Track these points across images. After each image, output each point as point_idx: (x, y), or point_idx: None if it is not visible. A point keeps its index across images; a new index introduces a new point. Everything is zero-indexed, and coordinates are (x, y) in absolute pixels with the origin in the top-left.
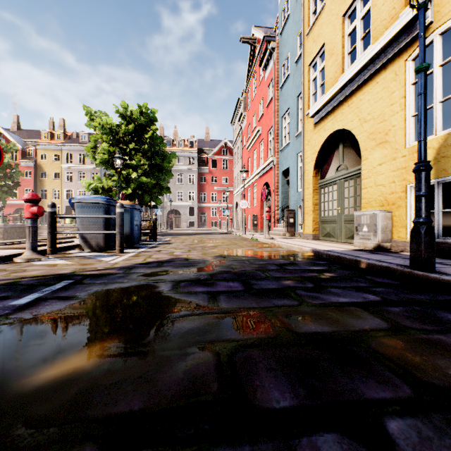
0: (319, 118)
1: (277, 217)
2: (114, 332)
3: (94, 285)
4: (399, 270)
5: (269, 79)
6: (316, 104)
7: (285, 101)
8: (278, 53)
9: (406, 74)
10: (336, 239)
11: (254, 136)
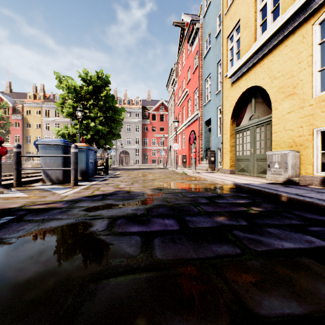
0: (235, 78)
1: (201, 156)
2: (2, 316)
3: (31, 223)
4: (324, 206)
5: (195, 52)
6: (233, 67)
7: (207, 68)
8: (202, 32)
9: (313, 36)
10: (249, 174)
11: (183, 95)
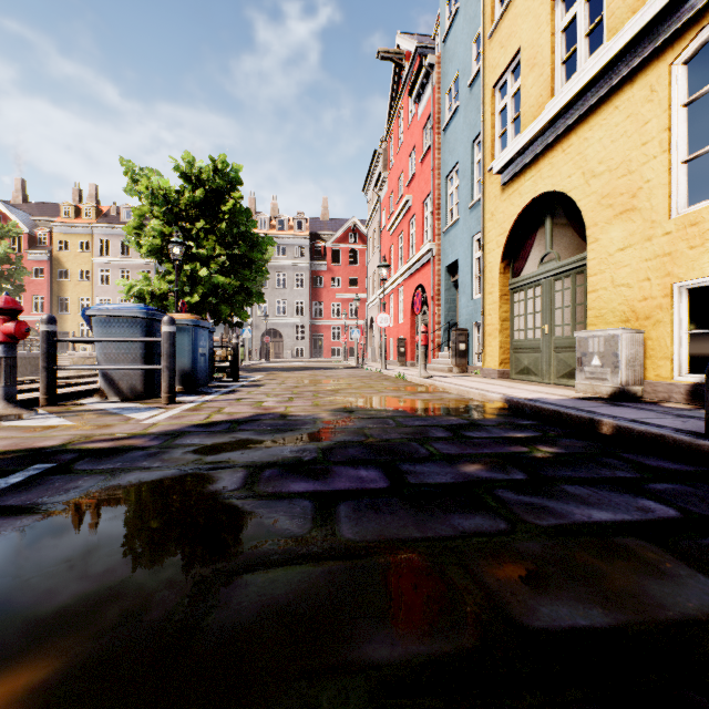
0: (511, 174)
1: (438, 341)
2: (66, 631)
3: (89, 476)
4: (685, 443)
5: (425, 117)
6: (506, 151)
7: (452, 150)
8: (440, 74)
9: (672, 88)
10: (540, 379)
11: (399, 210)
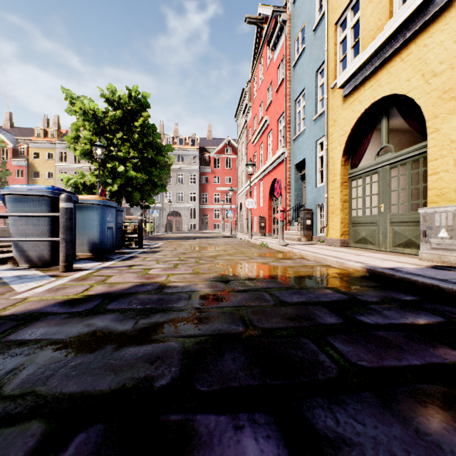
0: (352, 86)
1: (289, 218)
2: None
3: None
4: None
5: (279, 60)
6: (349, 68)
7: (300, 80)
8: (290, 27)
9: None
10: (377, 247)
11: (260, 127)
